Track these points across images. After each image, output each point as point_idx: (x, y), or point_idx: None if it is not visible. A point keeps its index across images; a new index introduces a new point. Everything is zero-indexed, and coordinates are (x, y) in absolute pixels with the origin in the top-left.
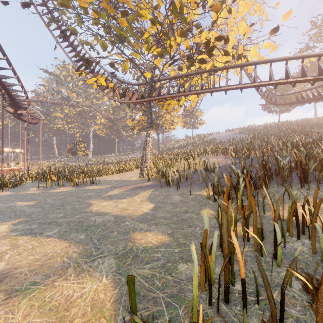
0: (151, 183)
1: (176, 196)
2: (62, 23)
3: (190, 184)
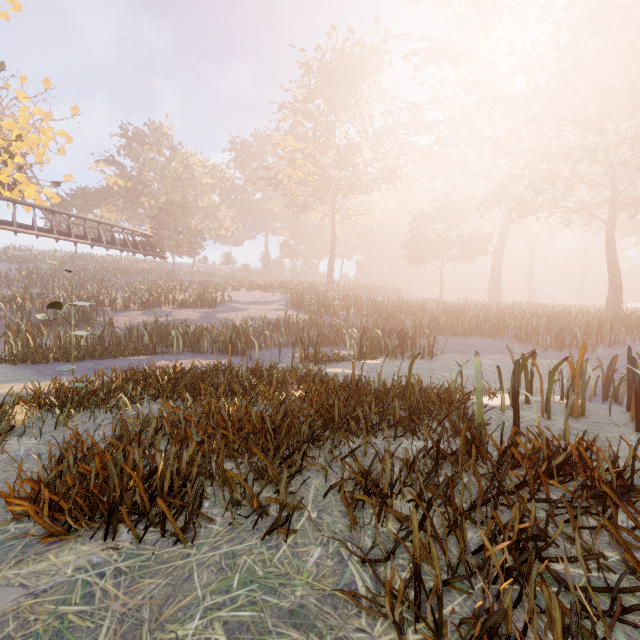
0: None
1: None
2: None
3: None
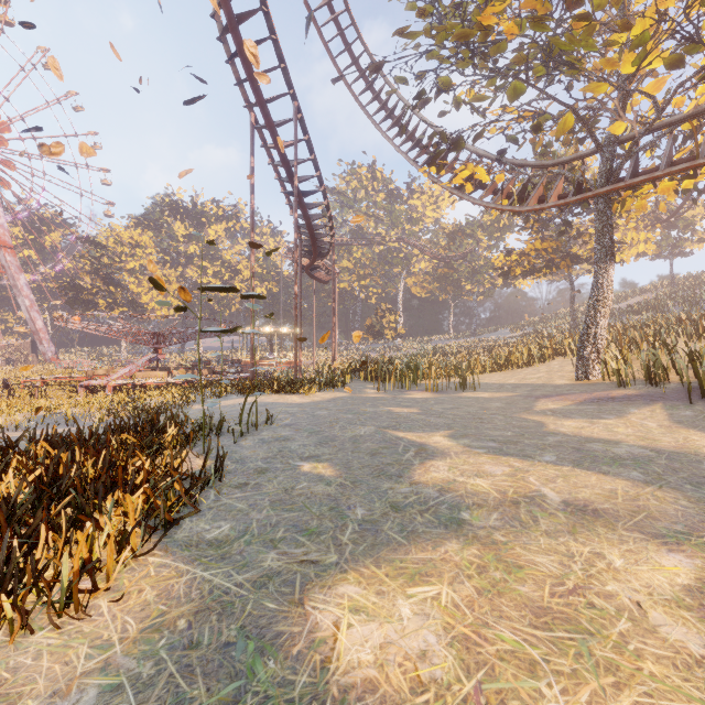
0: (635, 392)
1: None
2: (382, 87)
3: None
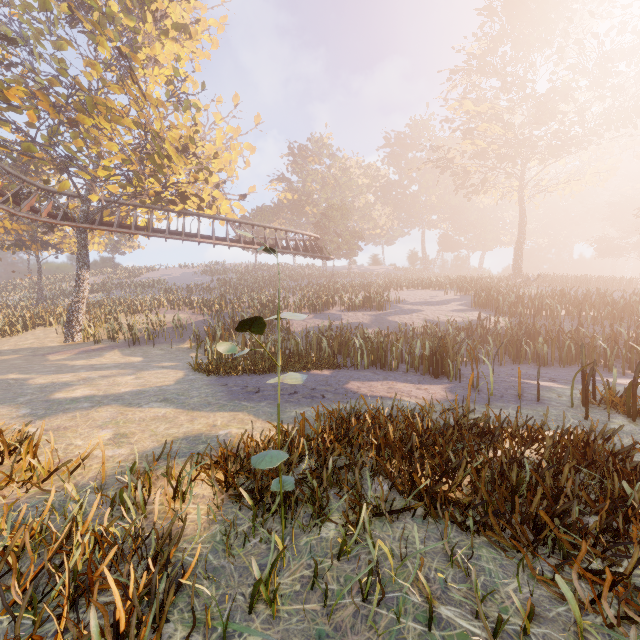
0: (105, 345)
1: (157, 351)
2: None
3: (164, 341)
